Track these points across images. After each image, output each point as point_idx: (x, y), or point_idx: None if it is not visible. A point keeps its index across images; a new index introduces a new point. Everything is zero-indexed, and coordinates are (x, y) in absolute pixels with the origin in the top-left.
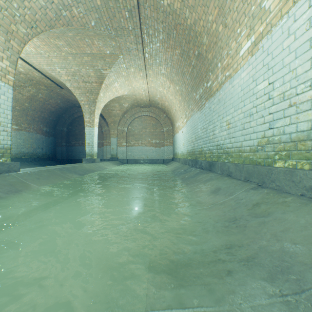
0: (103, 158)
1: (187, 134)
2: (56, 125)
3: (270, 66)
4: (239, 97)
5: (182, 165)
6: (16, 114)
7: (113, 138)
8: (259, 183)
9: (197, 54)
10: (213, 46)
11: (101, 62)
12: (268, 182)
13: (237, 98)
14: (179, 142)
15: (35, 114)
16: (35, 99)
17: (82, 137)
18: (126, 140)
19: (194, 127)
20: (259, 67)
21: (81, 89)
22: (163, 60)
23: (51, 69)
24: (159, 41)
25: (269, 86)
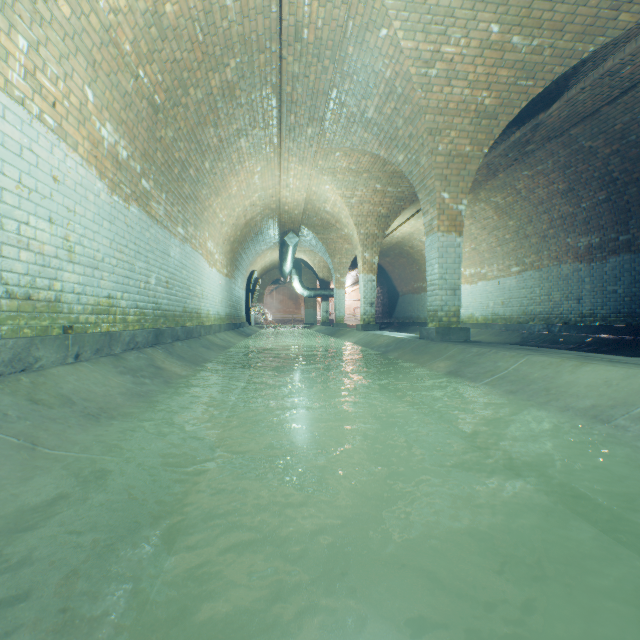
0: None
1: None
2: None
3: None
4: None
5: None
6: None
7: None
8: None
9: None
10: None
11: None
12: None
13: None
14: None
15: None
16: None
17: None
18: None
19: None
20: None
21: None
22: None
23: None
24: None
25: None
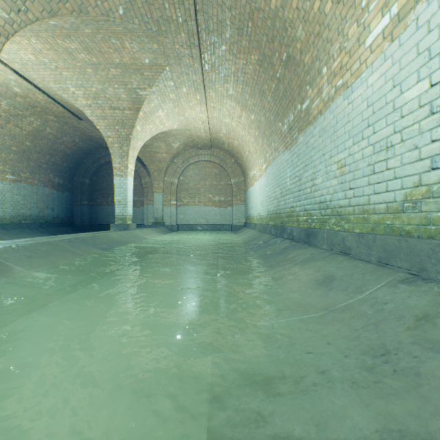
0: (143, 223)
1: (267, 187)
2: (73, 175)
3: (434, 52)
4: (363, 118)
5: (259, 235)
6: (12, 158)
7: (157, 193)
8: (411, 270)
9: (285, 59)
10: (314, 40)
11: (136, 77)
12: (434, 269)
13: (360, 121)
14: (255, 199)
15: (42, 159)
16: (41, 135)
17: (112, 193)
18: (176, 196)
19: (279, 176)
20: (407, 58)
21: (108, 119)
22: (231, 73)
23: (62, 89)
24: (225, 42)
25: (433, 89)
